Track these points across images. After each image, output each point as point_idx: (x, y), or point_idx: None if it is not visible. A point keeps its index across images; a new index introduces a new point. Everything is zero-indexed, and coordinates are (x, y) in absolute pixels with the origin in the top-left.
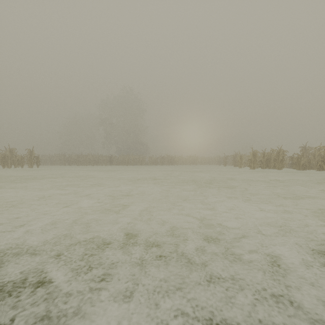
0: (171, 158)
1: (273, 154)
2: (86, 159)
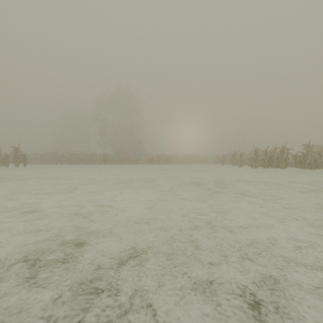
0: (168, 157)
1: (277, 152)
2: (78, 157)
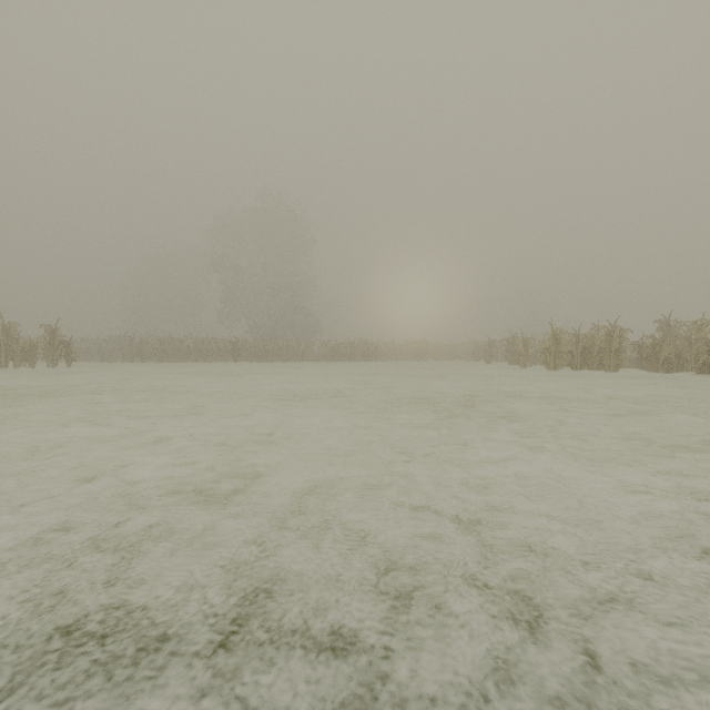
0: (371, 346)
1: (600, 337)
2: (179, 347)
